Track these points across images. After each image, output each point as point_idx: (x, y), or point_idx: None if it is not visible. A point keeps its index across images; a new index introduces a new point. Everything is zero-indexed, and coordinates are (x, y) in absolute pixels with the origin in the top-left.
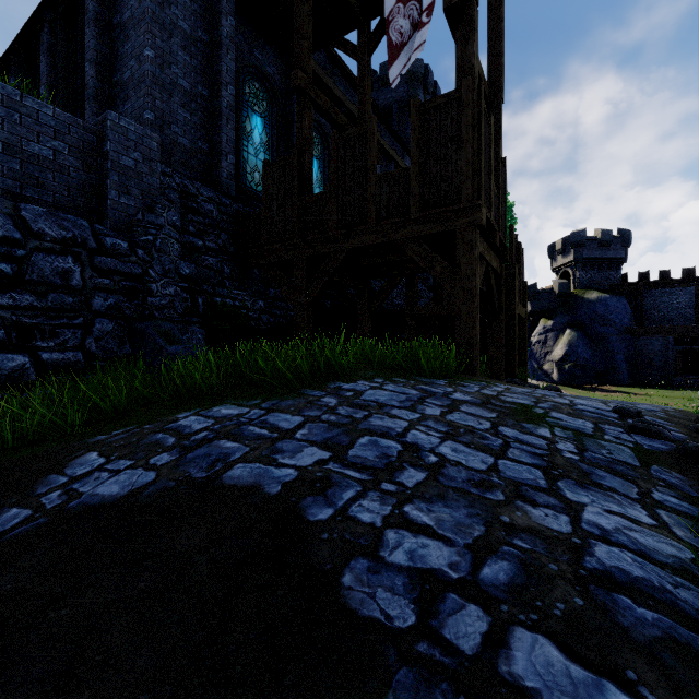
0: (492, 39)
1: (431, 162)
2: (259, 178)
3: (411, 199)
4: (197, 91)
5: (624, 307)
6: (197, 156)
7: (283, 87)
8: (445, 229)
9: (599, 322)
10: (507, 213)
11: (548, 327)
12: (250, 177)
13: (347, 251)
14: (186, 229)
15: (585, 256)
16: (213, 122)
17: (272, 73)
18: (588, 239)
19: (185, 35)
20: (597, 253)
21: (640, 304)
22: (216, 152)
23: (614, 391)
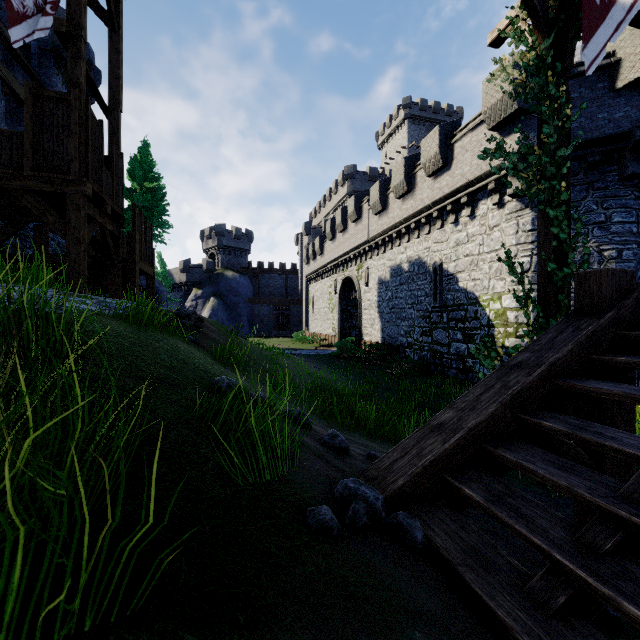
0: (112, 62)
1: (45, 137)
2: None
3: (25, 159)
4: None
5: (248, 284)
6: None
7: None
8: (57, 191)
9: (233, 293)
10: (158, 195)
11: (199, 295)
12: None
13: None
14: None
15: (225, 244)
16: None
17: None
18: (227, 232)
19: None
20: (233, 244)
21: (258, 283)
22: None
23: None
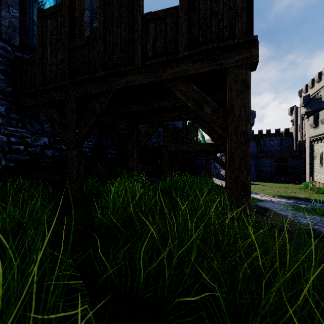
0: None
1: None
2: None
3: (179, 36)
4: None
5: (254, 145)
6: None
7: None
8: (215, 68)
9: None
10: None
11: (222, 153)
12: None
13: (114, 92)
14: None
15: None
16: None
17: None
18: None
19: None
20: None
21: (260, 144)
22: None
23: (253, 184)
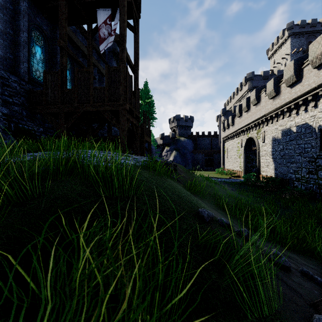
0: (135, 48)
1: (112, 87)
2: (39, 74)
3: (105, 97)
4: (6, 30)
5: (191, 143)
6: (6, 60)
7: (51, 36)
8: (116, 109)
9: (184, 148)
10: (151, 104)
11: (168, 149)
12: (35, 73)
13: (82, 112)
14: (3, 93)
15: (180, 124)
16: (15, 46)
17: (46, 29)
18: (181, 118)
19: (0, 4)
20: (184, 124)
21: (196, 142)
22: (17, 60)
23: None
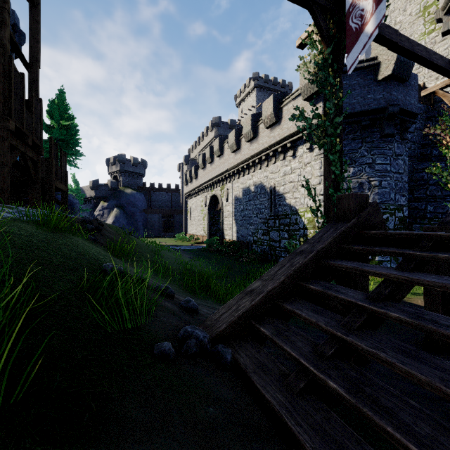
0: (32, 29)
1: None
2: None
3: None
4: None
5: (143, 198)
6: None
7: None
8: None
9: (131, 205)
10: (72, 130)
11: (105, 206)
12: None
13: None
14: None
15: (126, 169)
16: None
17: None
18: (127, 160)
19: None
20: (132, 169)
21: (150, 198)
22: None
23: None
